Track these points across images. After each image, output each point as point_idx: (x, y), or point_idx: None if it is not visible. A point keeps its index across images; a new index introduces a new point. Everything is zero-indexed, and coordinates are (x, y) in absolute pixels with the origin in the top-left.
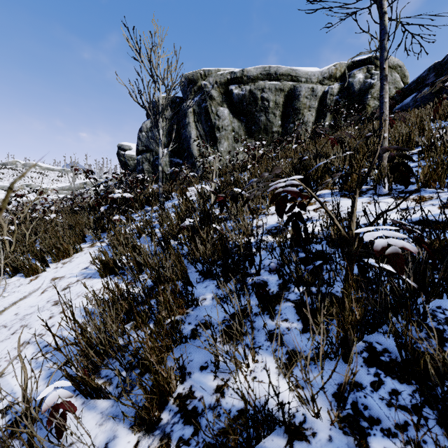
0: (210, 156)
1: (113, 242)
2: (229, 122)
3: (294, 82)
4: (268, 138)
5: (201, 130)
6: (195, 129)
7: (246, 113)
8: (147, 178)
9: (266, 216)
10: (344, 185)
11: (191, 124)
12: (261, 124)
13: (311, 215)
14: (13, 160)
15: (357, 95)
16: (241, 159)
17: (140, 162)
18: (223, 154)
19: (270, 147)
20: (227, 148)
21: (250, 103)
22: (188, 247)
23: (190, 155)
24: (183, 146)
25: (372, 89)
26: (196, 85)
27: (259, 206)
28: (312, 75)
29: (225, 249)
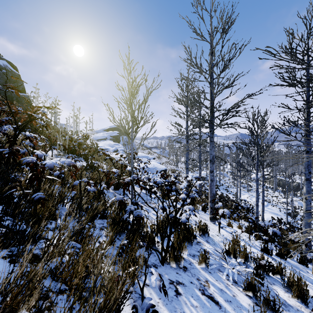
0: None
1: None
2: None
3: None
4: None
5: None
6: None
7: None
8: None
9: None
10: None
11: None
12: None
13: None
14: None
15: None
16: None
17: None
18: None
19: None
20: None
21: None
22: None
23: None
24: None
25: None
26: None
27: None
28: None
29: None
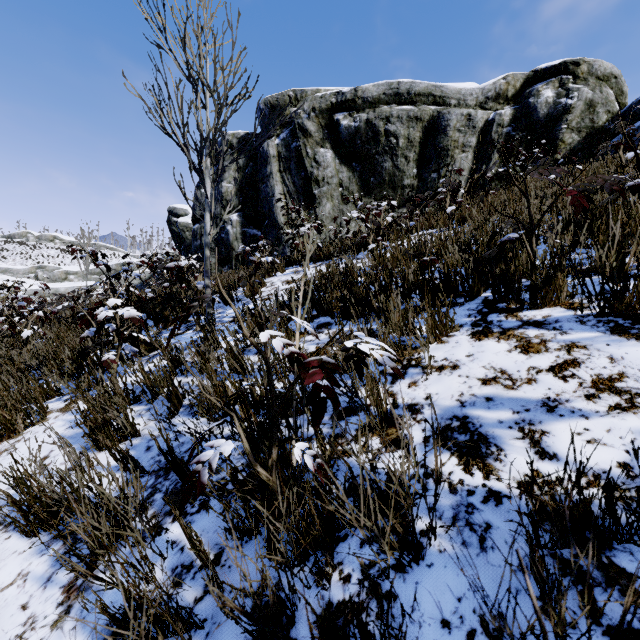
0: (303, 225)
1: (85, 421)
2: (335, 172)
3: (438, 107)
4: (396, 197)
5: (290, 184)
6: (281, 182)
7: (360, 157)
8: (188, 268)
9: (425, 374)
10: (613, 302)
11: (275, 175)
12: (385, 175)
13: (556, 391)
14: (23, 231)
15: (543, 125)
16: (352, 229)
17: (197, 234)
18: (325, 221)
19: (399, 210)
20: (330, 213)
21: (368, 141)
22: (225, 506)
23: (272, 223)
24: (262, 210)
25: (569, 114)
26: (282, 114)
27: (402, 338)
28: (468, 94)
29: (332, 514)
